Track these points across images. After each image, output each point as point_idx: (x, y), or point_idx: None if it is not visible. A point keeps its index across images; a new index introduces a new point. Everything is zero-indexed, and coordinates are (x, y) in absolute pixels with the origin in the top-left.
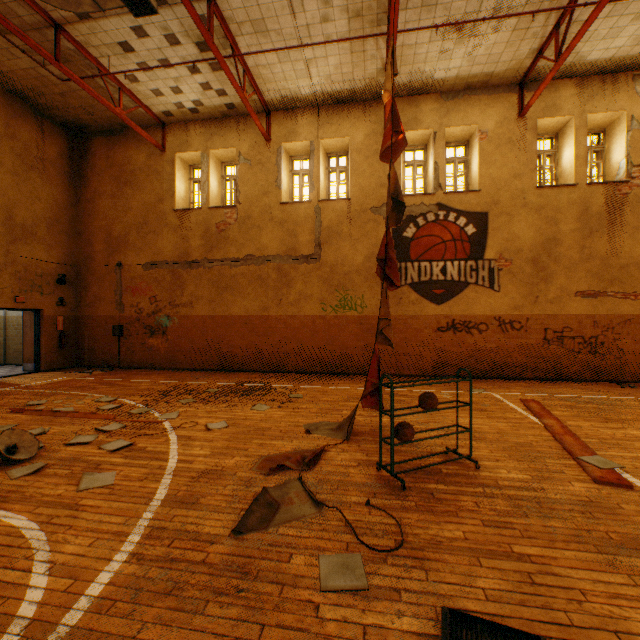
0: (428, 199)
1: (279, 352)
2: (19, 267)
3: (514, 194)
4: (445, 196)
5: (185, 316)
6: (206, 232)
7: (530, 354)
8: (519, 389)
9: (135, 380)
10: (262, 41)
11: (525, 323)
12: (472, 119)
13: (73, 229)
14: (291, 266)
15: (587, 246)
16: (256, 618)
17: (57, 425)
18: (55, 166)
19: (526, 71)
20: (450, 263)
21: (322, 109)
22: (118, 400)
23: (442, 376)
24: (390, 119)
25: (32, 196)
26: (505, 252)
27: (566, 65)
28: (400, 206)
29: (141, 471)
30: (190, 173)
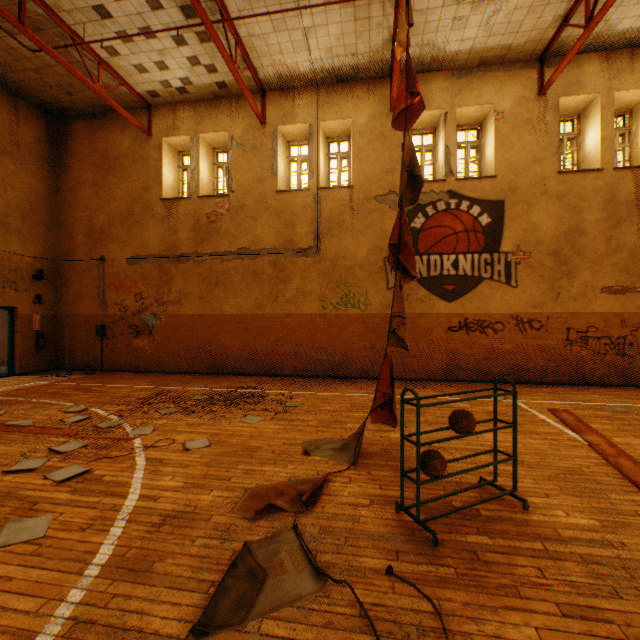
0: (438, 186)
1: (275, 354)
2: None
3: (533, 180)
4: (457, 183)
5: (173, 315)
6: (196, 223)
7: (551, 356)
8: (542, 396)
9: (115, 385)
10: (255, 5)
11: (545, 322)
12: (487, 98)
13: (52, 220)
14: (288, 260)
15: (614, 237)
16: None
17: (5, 444)
18: (31, 151)
19: (548, 43)
20: (462, 256)
21: (322, 88)
22: (89, 410)
23: (454, 380)
24: (404, 77)
25: (4, 183)
26: (523, 244)
27: (592, 36)
28: (416, 181)
29: (87, 514)
30: (179, 160)
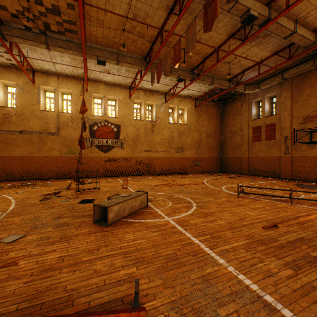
0: (102, 118)
1: (39, 171)
2: None
3: (128, 120)
4: (107, 117)
5: None
6: None
7: (132, 168)
8: (126, 178)
9: None
10: (34, 53)
11: (131, 159)
12: (116, 95)
13: None
14: (45, 136)
15: (147, 137)
16: (49, 205)
17: None
18: None
19: (130, 85)
20: (109, 139)
21: (60, 77)
22: None
23: (106, 176)
24: (83, 103)
25: None
26: (126, 137)
27: (140, 87)
28: (85, 127)
29: (1, 200)
30: None
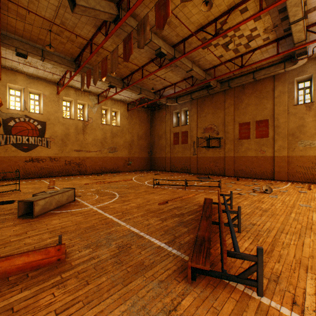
0: (21, 112)
1: None
2: None
3: (56, 118)
4: (29, 113)
5: None
6: None
7: (61, 168)
8: (54, 178)
9: None
10: None
11: (59, 159)
12: (40, 89)
13: None
14: None
15: (78, 137)
16: None
17: None
18: None
19: (58, 82)
20: (31, 137)
21: None
22: None
23: (28, 178)
24: None
25: None
26: (53, 136)
27: (70, 85)
28: (0, 123)
29: None
30: None
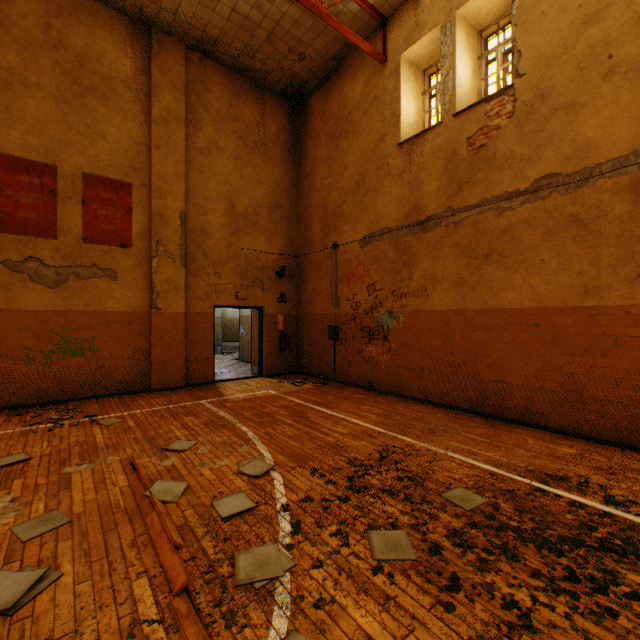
0: None
1: (636, 399)
2: (240, 260)
3: None
4: None
5: (414, 312)
6: (448, 162)
7: None
8: None
9: (333, 413)
10: None
11: None
12: None
13: (294, 214)
14: None
15: None
16: None
17: (86, 562)
18: (275, 144)
19: None
20: None
21: None
22: (268, 476)
23: None
24: None
25: (253, 181)
26: None
27: None
28: None
29: None
30: (423, 83)
